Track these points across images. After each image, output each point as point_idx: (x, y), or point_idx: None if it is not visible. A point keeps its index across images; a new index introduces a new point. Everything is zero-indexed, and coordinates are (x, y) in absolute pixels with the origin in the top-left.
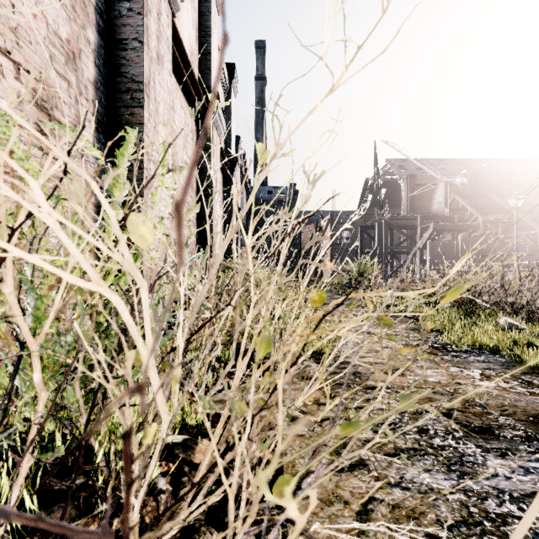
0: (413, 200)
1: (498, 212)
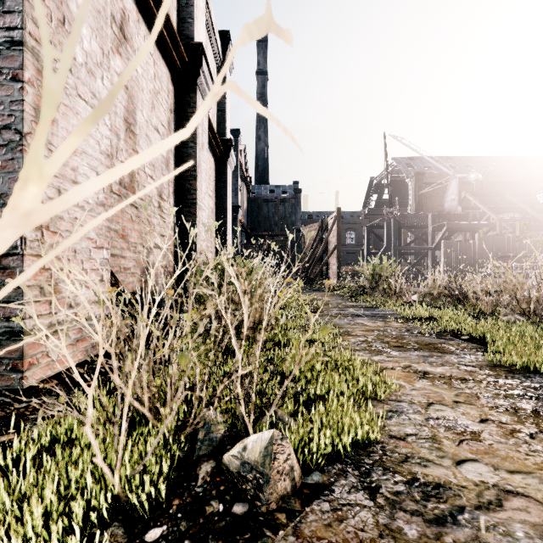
0: (421, 199)
1: (512, 211)
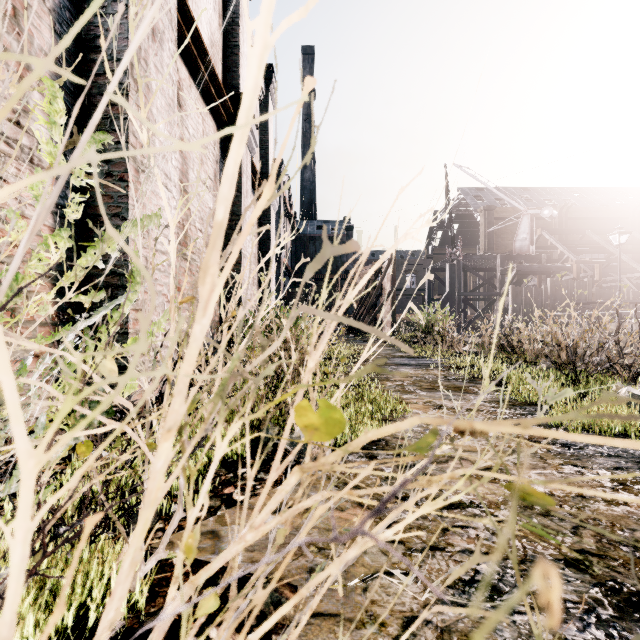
0: (492, 237)
1: (593, 251)
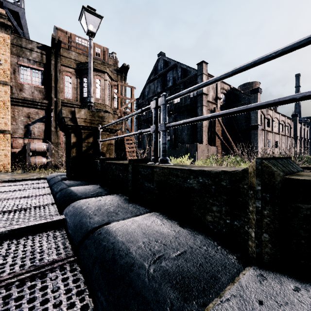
0: None
1: None
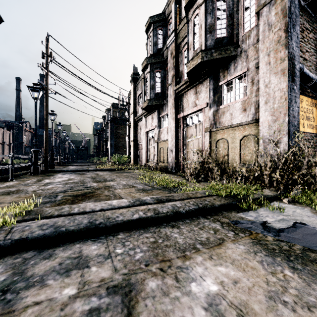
0: None
1: None
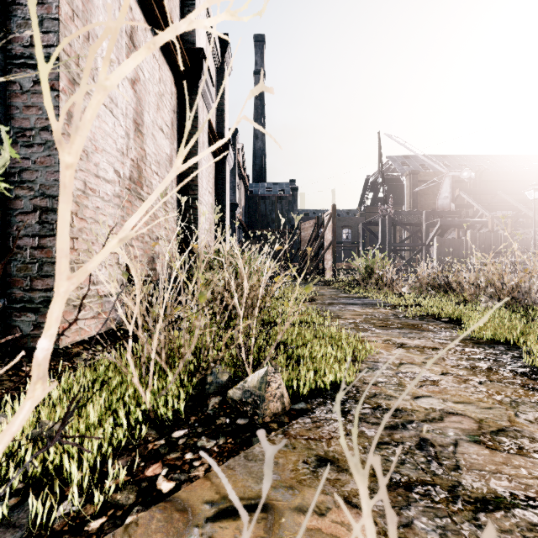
0: (416, 197)
1: (504, 209)
